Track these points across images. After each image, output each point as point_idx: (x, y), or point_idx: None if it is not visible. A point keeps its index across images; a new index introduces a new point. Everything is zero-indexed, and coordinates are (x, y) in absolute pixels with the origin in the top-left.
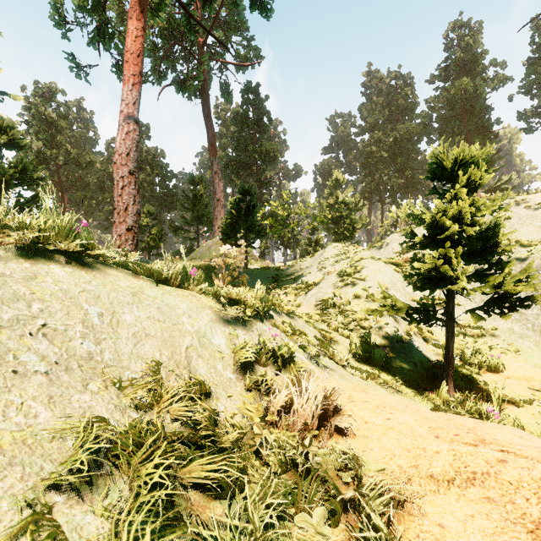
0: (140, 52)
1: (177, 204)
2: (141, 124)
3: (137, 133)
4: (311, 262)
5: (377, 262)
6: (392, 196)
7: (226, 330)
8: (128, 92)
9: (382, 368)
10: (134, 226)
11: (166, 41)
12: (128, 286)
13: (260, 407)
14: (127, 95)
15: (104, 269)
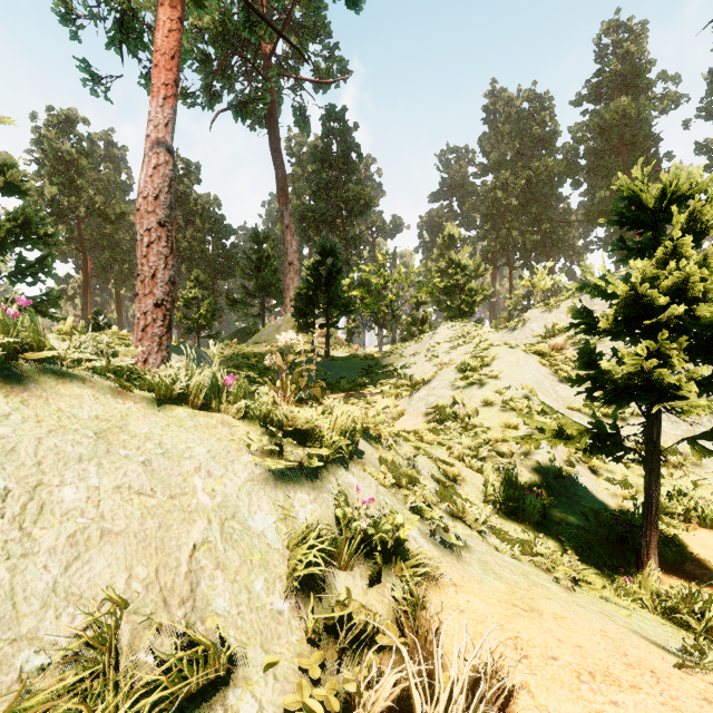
0: (175, 53)
1: (237, 269)
2: (189, 163)
3: (170, 168)
4: (416, 348)
5: (514, 351)
6: (524, 258)
7: (278, 495)
8: (158, 109)
9: (538, 527)
10: (166, 301)
11: (220, 51)
12: (95, 416)
13: (338, 702)
14: (156, 112)
15: (54, 384)
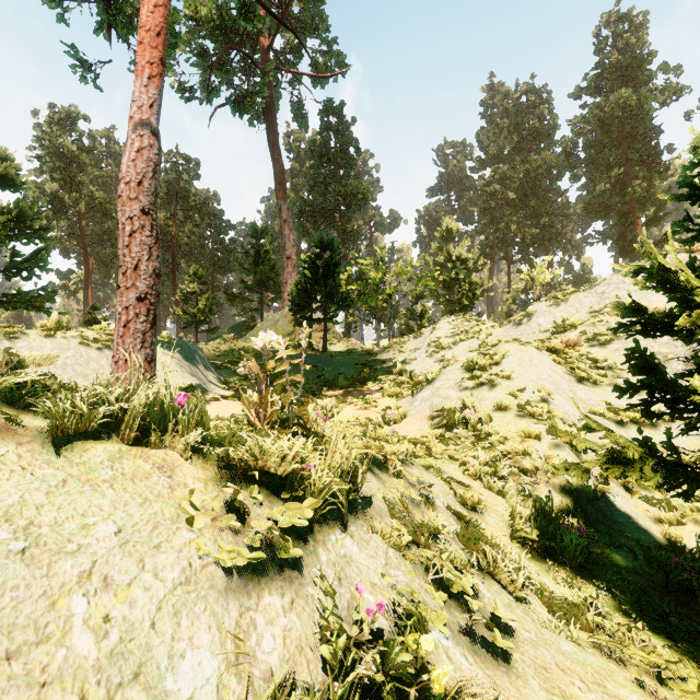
0: (161, 29)
1: (235, 263)
2: (188, 159)
3: (155, 152)
4: (416, 343)
5: (526, 348)
6: (523, 252)
7: (229, 606)
8: (142, 89)
9: (582, 574)
10: (150, 294)
11: (218, 45)
12: None
13: None
14: (140, 92)
15: None
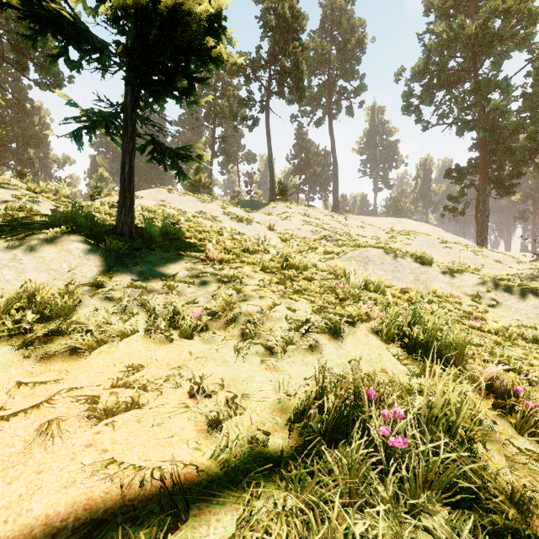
0: None
1: None
2: None
3: None
4: None
5: None
6: None
7: None
8: None
9: None
10: None
11: None
12: None
13: None
14: None
15: None
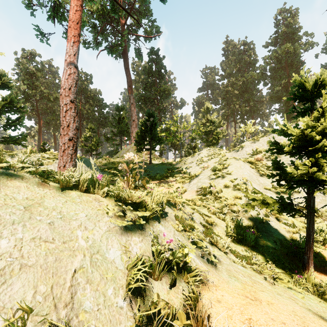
0: (79, 21)
1: (109, 123)
2: (87, 74)
3: (76, 75)
4: (192, 160)
5: (238, 161)
6: (241, 118)
7: (122, 238)
8: (70, 47)
9: (253, 248)
10: (74, 137)
11: (101, 22)
12: (26, 197)
13: None
14: (69, 49)
15: (5, 180)
